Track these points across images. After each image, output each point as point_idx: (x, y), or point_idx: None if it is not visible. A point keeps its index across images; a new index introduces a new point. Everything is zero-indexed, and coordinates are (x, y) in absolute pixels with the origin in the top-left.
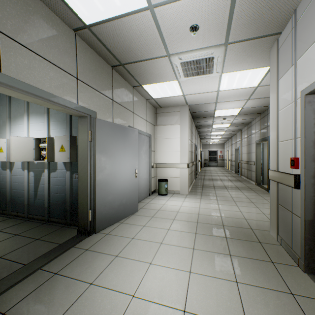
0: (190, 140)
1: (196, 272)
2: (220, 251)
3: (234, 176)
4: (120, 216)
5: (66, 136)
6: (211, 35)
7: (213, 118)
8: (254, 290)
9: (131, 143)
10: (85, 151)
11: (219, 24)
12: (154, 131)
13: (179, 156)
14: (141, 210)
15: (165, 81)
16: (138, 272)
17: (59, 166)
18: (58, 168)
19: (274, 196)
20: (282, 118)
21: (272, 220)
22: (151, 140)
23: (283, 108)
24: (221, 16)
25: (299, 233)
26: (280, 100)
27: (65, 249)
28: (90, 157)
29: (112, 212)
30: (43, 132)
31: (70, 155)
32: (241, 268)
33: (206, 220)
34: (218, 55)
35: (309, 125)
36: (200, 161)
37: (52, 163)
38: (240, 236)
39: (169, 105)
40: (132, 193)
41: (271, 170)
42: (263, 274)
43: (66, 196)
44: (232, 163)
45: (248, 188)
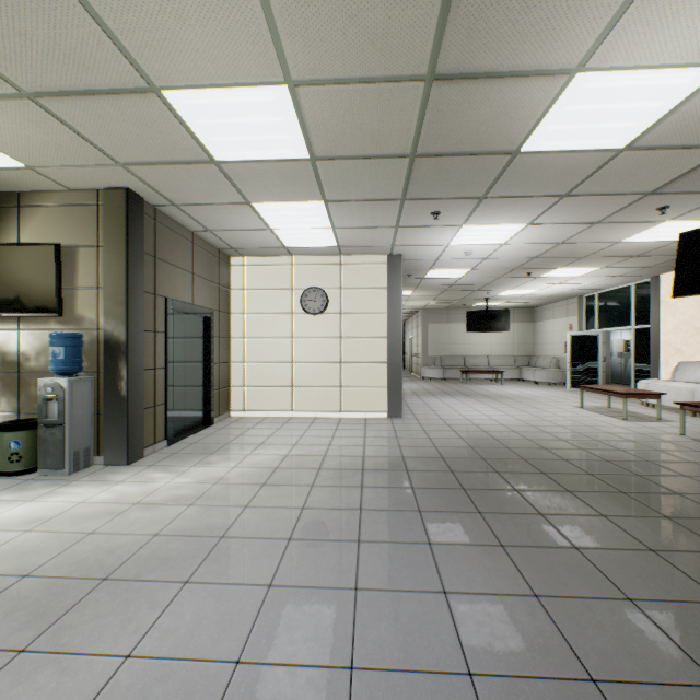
0: None
1: None
2: None
3: None
4: None
5: None
6: None
7: None
8: None
9: None
10: None
11: None
12: None
13: None
14: None
15: None
16: None
17: None
18: None
19: None
20: None
21: None
22: None
23: None
24: None
25: None
26: None
27: None
28: None
29: None
30: (628, 336)
31: None
32: None
33: None
34: None
35: None
36: None
37: None
38: None
39: None
40: None
41: None
42: None
43: None
44: None
45: None
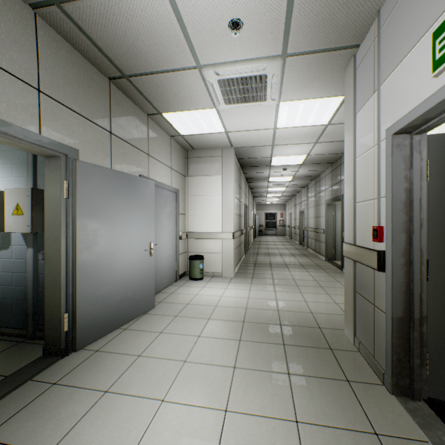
0: (237, 198)
1: (235, 411)
2: (275, 369)
3: (297, 249)
4: (122, 319)
5: (25, 189)
6: (262, 39)
7: (269, 168)
8: (322, 433)
9: (142, 203)
10: (56, 214)
11: (272, 23)
12: (184, 185)
13: (221, 222)
14: (161, 306)
15: (197, 109)
16: (138, 421)
17: (14, 240)
18: (12, 243)
19: (350, 280)
20: (360, 169)
21: (347, 315)
22: (179, 197)
23: (362, 154)
24: (276, 10)
25: (385, 336)
26: (358, 142)
27: (13, 386)
28: (66, 225)
29: (108, 313)
30: None
31: (32, 221)
32: (305, 396)
33: (257, 317)
34: (273, 73)
35: (398, 179)
36: (253, 228)
37: (3, 234)
38: (304, 340)
39: (205, 146)
40: (145, 280)
41: (346, 242)
42: (335, 404)
43: (27, 290)
44: (296, 231)
45: (316, 265)
